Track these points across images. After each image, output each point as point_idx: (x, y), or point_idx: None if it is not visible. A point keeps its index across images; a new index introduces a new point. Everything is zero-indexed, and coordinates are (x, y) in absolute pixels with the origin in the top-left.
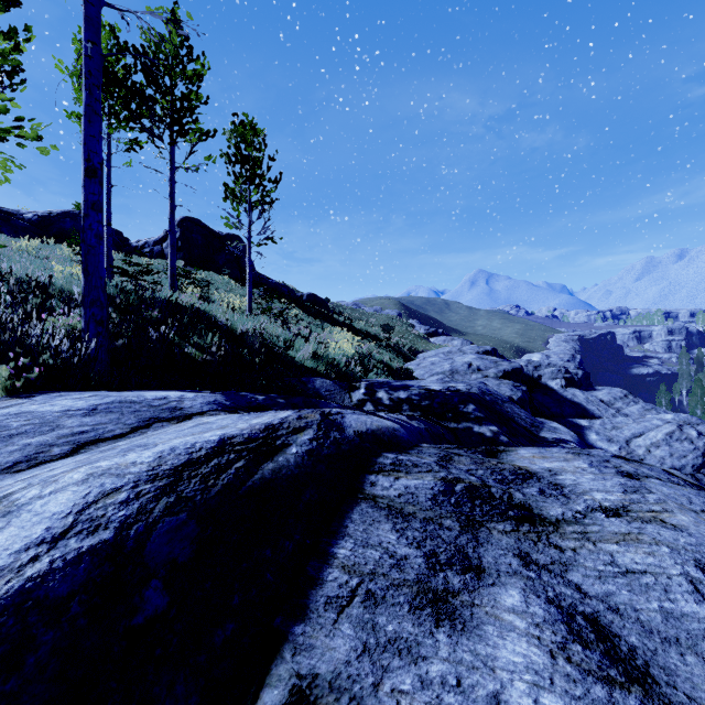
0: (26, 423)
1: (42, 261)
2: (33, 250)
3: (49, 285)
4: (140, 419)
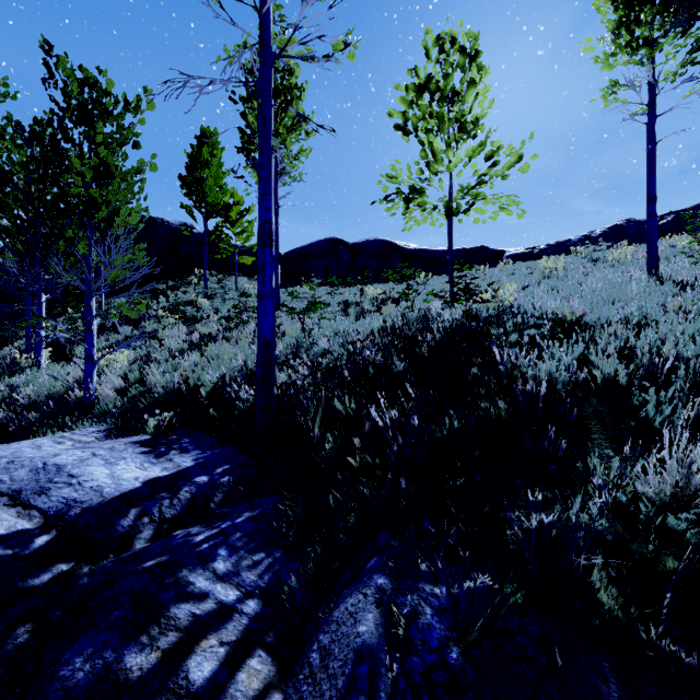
0: (25, 463)
1: (554, 280)
2: (628, 257)
3: (433, 322)
4: (20, 487)
